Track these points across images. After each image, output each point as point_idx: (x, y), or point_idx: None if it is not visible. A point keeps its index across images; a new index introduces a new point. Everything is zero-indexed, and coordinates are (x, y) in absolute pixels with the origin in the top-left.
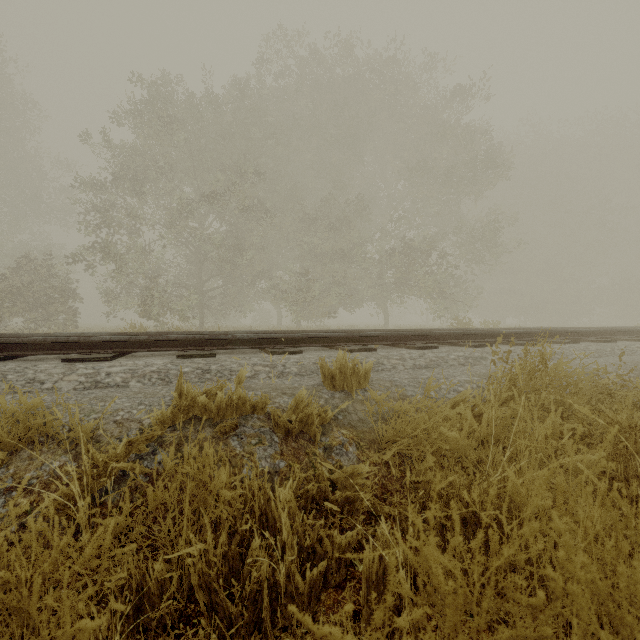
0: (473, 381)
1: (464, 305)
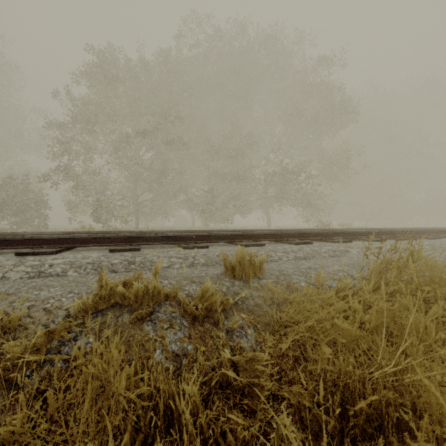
0: (344, 270)
1: (324, 212)
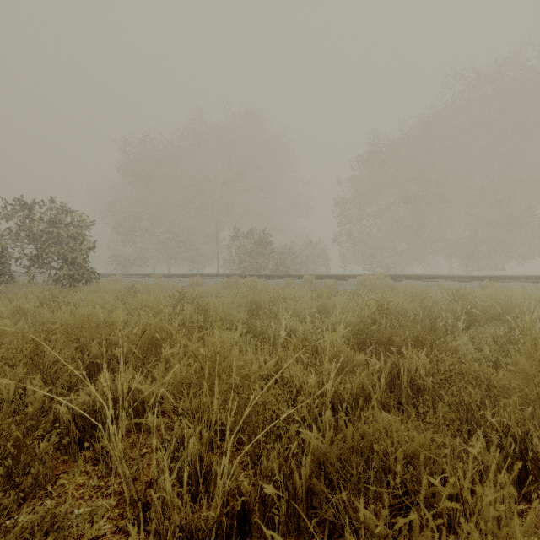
0: None
1: None
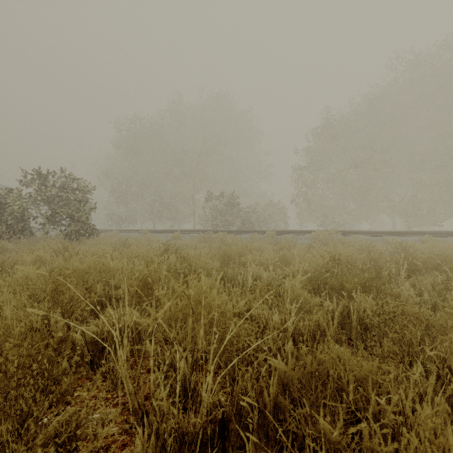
0: None
1: None
